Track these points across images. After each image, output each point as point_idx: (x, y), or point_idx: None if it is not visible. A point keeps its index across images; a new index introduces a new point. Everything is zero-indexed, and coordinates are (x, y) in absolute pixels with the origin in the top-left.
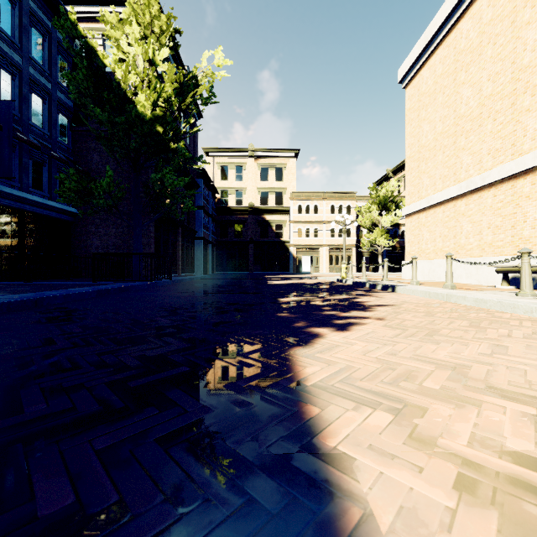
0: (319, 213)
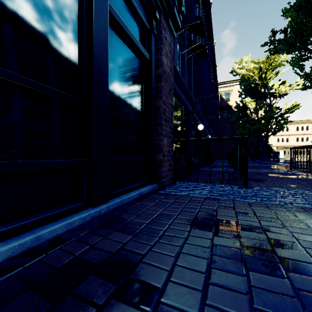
0: (289, 131)
